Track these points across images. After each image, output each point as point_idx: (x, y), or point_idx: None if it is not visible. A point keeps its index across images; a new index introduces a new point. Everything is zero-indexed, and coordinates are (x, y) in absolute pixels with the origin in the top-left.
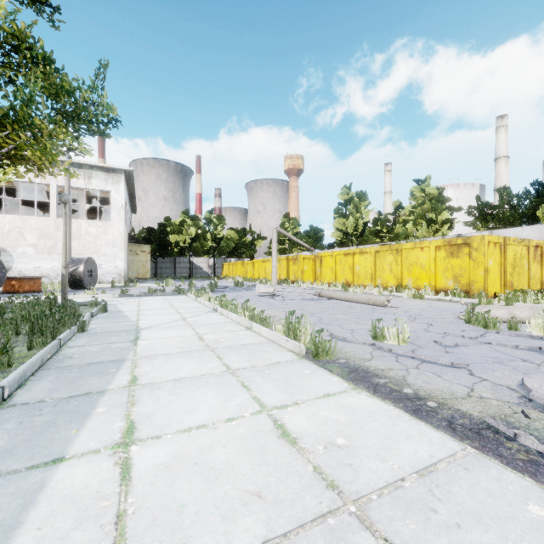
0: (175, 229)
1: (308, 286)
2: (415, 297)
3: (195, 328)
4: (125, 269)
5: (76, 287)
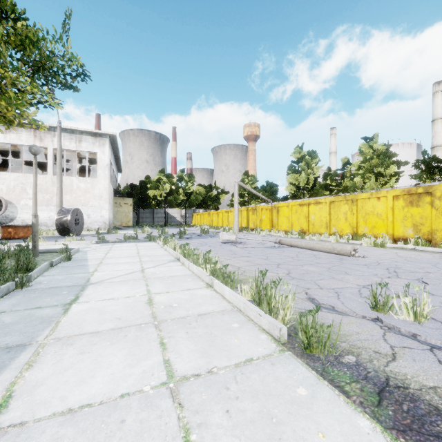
0: (153, 185)
1: (266, 233)
2: (375, 246)
3: (149, 284)
4: (110, 219)
5: (64, 234)
